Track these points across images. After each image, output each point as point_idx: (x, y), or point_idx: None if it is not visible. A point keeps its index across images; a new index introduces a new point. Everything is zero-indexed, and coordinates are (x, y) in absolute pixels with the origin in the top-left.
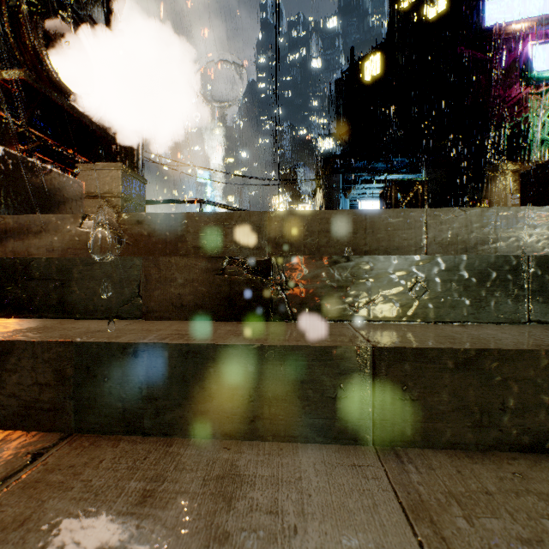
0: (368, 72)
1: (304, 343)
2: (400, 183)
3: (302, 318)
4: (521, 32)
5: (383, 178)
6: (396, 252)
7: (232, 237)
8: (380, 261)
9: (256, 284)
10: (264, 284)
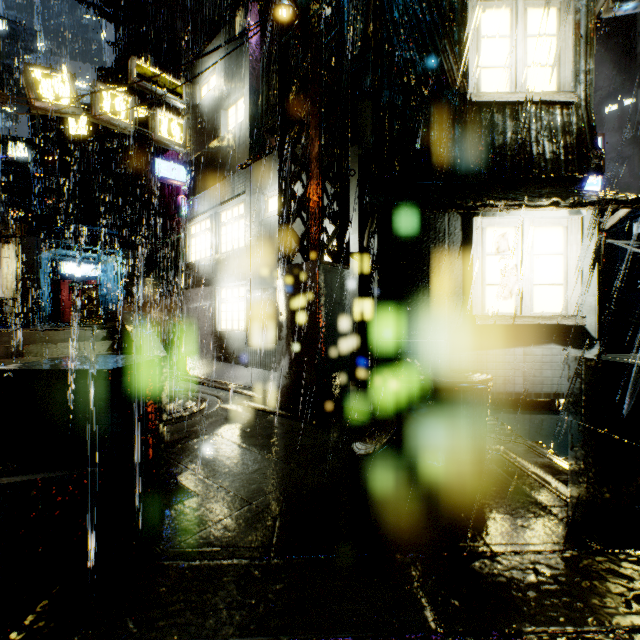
0: (73, 125)
1: (35, 359)
2: (82, 285)
3: (32, 357)
4: (178, 185)
5: (85, 248)
6: (57, 341)
7: (5, 339)
8: (50, 345)
9: (20, 351)
10: (22, 351)
